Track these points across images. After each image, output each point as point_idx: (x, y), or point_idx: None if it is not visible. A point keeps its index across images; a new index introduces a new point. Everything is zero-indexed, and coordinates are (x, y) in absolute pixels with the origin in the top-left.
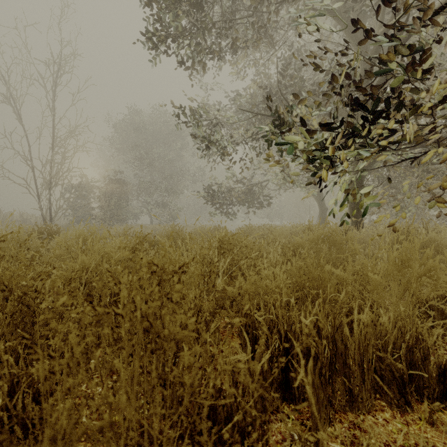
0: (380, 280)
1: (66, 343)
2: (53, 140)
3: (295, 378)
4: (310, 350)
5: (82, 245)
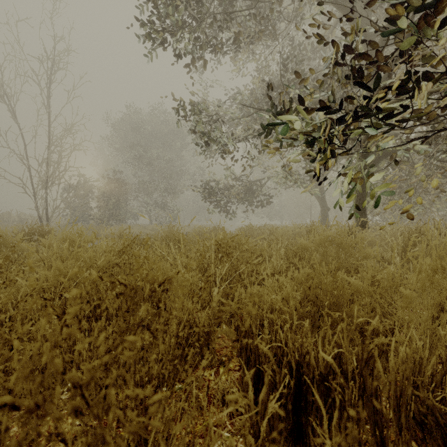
0: (412, 295)
1: (6, 386)
2: (49, 139)
3: (310, 423)
4: (329, 388)
5: (69, 248)
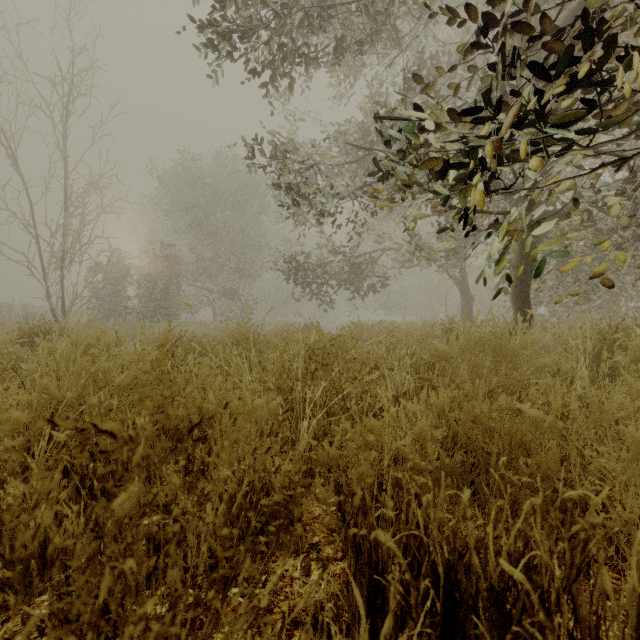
0: None
1: None
2: (67, 197)
3: None
4: (508, 615)
5: (82, 355)
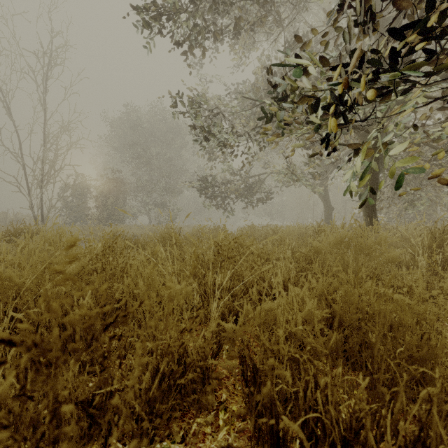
0: None
1: None
2: (45, 136)
3: None
4: None
5: (48, 250)
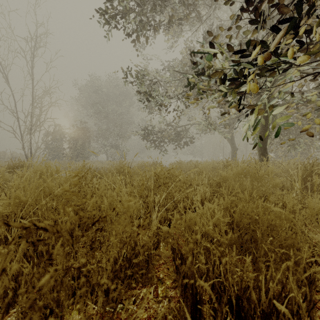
0: None
1: None
2: (33, 98)
3: None
4: None
5: (39, 178)
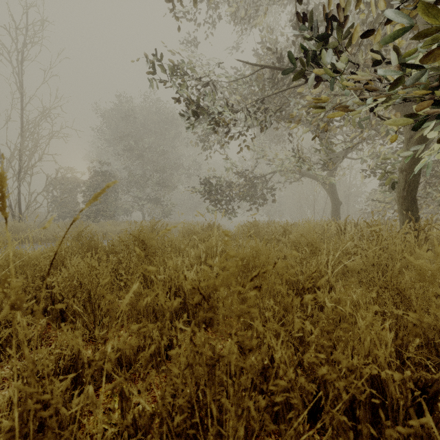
0: None
1: None
2: (23, 123)
3: None
4: None
5: None
